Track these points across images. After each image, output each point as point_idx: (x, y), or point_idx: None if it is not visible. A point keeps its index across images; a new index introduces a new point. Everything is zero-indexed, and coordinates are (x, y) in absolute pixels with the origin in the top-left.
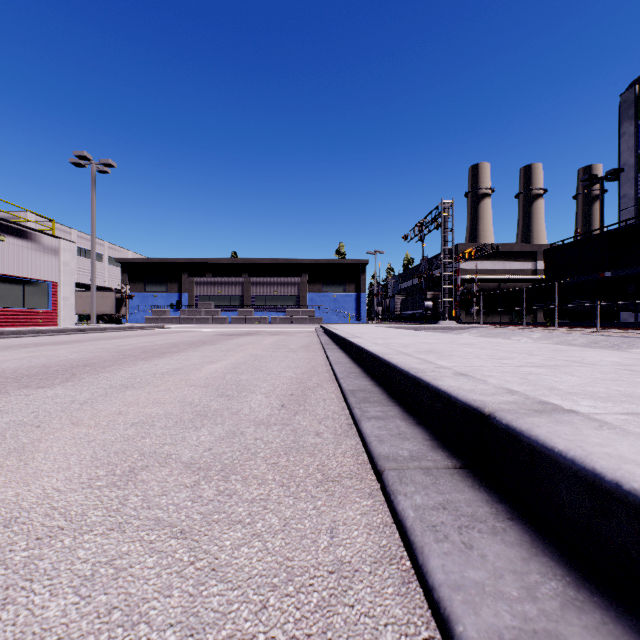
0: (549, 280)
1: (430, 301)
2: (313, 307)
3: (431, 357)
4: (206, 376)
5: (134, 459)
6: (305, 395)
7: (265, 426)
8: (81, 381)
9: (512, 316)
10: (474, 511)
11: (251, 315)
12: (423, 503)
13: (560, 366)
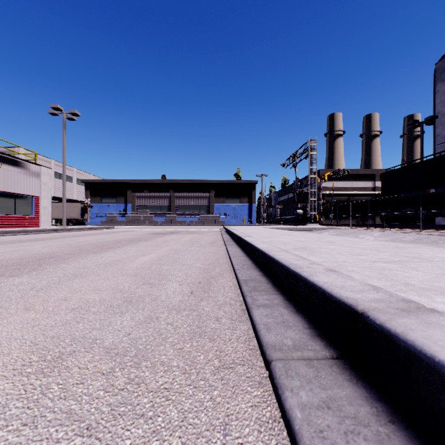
0: (385, 195)
1: (301, 209)
2: (218, 213)
3: (305, 253)
4: (137, 266)
5: (65, 344)
6: (209, 283)
7: (176, 311)
8: (43, 271)
9: (358, 220)
10: (356, 411)
11: (175, 219)
12: (308, 401)
13: (405, 262)
